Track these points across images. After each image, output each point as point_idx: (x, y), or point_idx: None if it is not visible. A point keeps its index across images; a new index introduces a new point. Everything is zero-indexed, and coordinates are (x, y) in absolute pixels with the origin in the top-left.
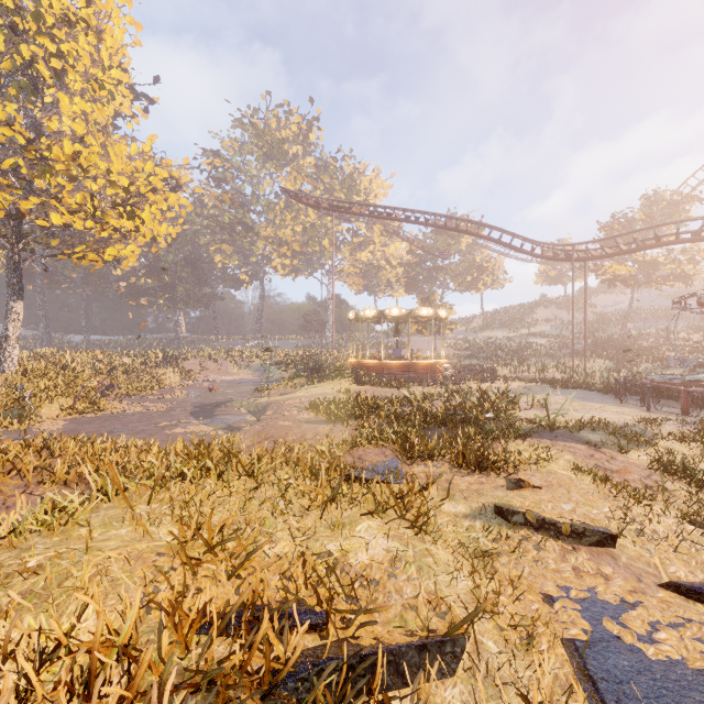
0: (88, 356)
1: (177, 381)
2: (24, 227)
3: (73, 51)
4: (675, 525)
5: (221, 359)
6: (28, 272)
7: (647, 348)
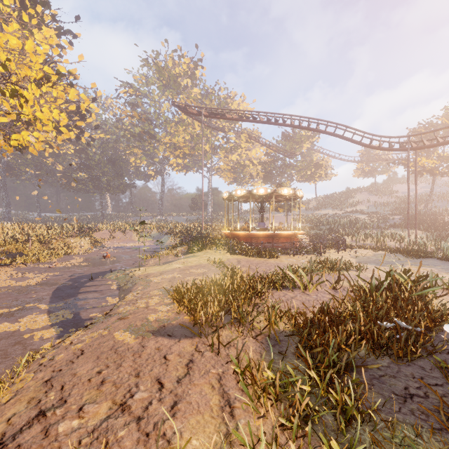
0: (16, 228)
1: (87, 247)
2: None
3: None
4: None
5: (127, 229)
6: None
7: None
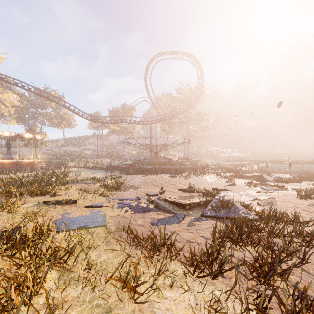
0: None
1: None
2: None
3: None
4: (93, 195)
5: None
6: None
7: (122, 155)
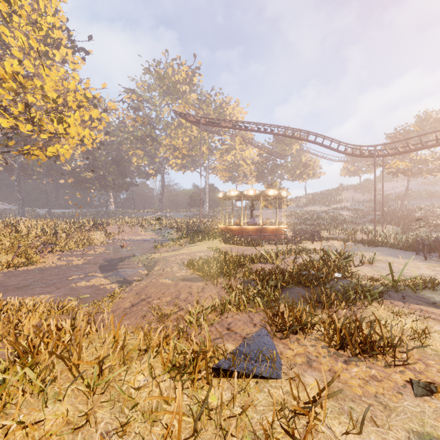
0: (41, 223)
1: (102, 240)
2: (0, 136)
3: (17, 1)
4: None
5: (134, 224)
6: (10, 168)
7: (420, 217)
